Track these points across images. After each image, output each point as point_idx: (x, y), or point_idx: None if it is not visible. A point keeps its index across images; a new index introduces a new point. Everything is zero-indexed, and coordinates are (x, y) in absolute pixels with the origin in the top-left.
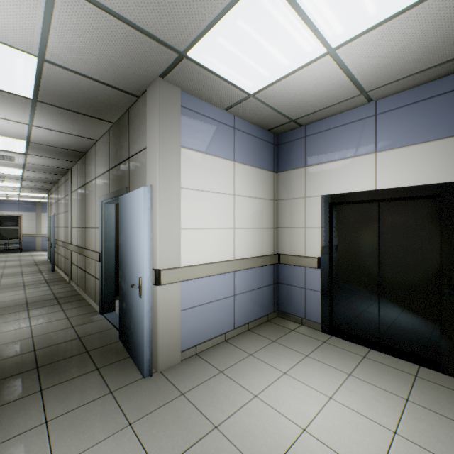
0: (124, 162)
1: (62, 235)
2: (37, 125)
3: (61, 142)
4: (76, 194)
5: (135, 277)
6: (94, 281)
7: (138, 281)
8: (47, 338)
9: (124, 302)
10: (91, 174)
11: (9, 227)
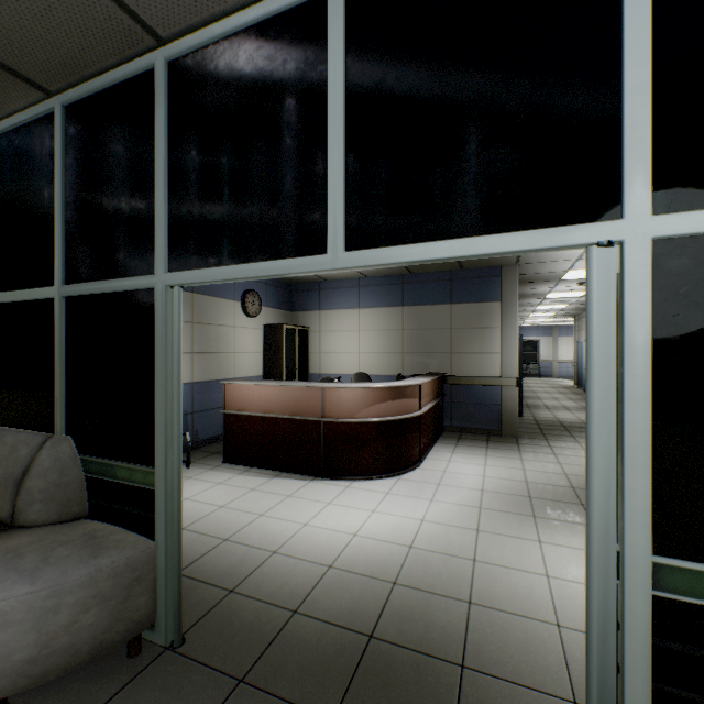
0: None
1: None
2: None
3: None
4: None
5: None
6: None
7: None
8: None
9: None
10: None
11: (528, 352)
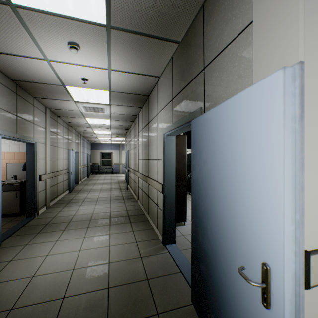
0: (194, 78)
1: (132, 164)
2: (113, 69)
3: (131, 87)
4: (141, 133)
5: (236, 247)
6: (156, 209)
7: (252, 264)
8: (120, 268)
9: (202, 264)
10: (153, 112)
11: (107, 159)
